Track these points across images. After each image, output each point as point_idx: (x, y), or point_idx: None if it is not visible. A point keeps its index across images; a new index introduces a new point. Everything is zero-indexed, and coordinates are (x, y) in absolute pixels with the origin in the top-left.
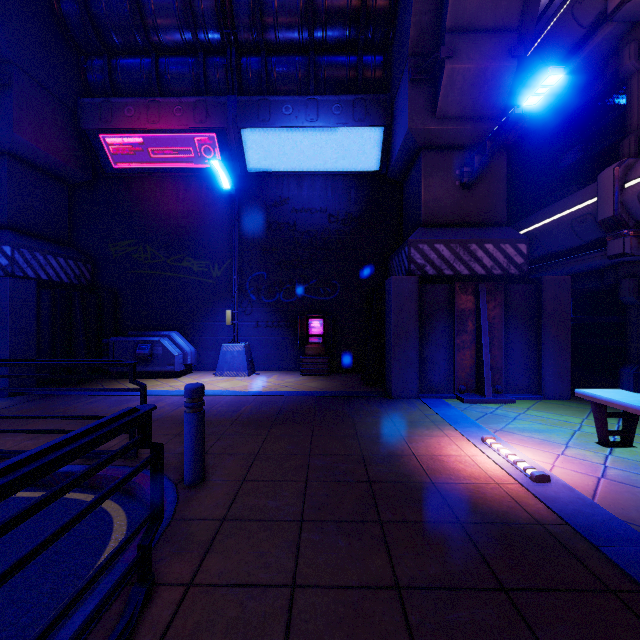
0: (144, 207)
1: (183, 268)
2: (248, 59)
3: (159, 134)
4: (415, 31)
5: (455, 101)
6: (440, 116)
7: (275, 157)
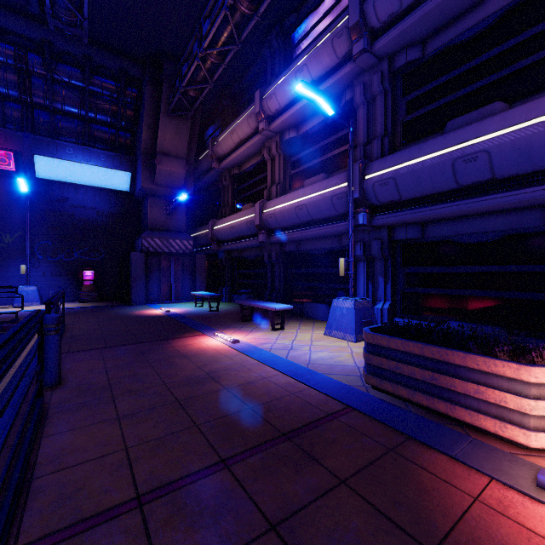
0: None
1: None
2: (40, 113)
3: None
4: (144, 145)
5: (162, 179)
6: (156, 183)
7: (59, 173)
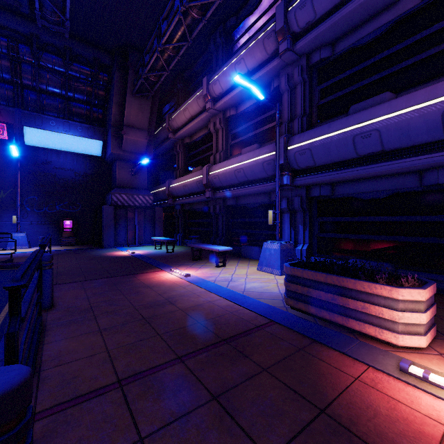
0: None
1: None
2: (28, 92)
3: None
4: (114, 119)
5: (128, 147)
6: (123, 150)
7: (44, 141)
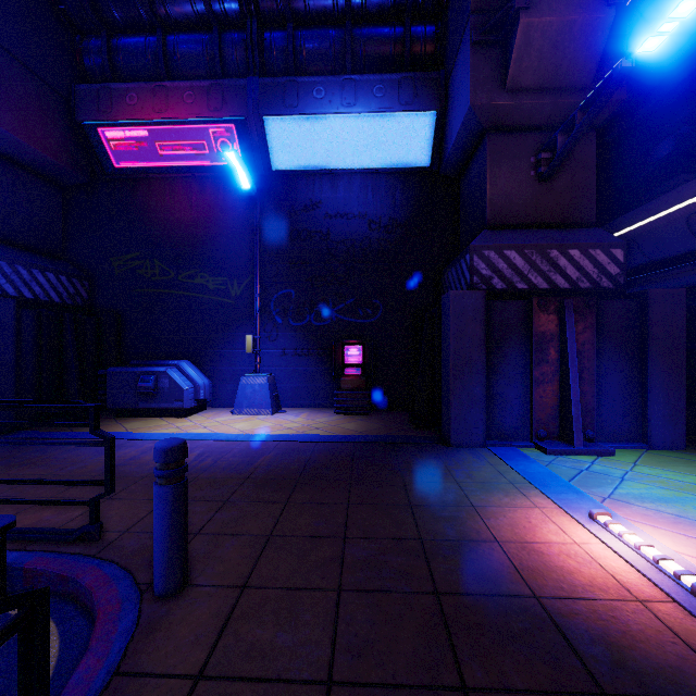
0: (151, 214)
1: (196, 286)
2: (272, 33)
3: (167, 126)
4: None
5: (531, 67)
6: (511, 88)
7: (305, 152)
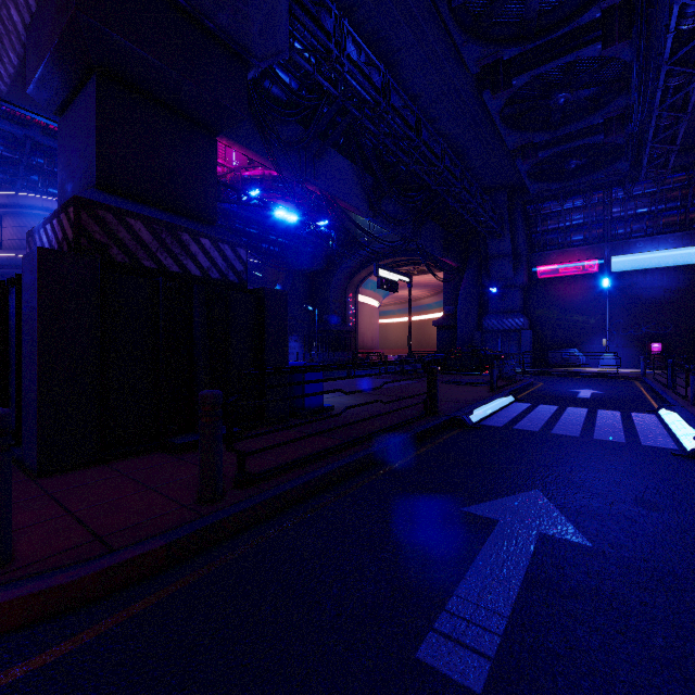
0: (552, 293)
1: (573, 320)
2: (615, 224)
3: (566, 263)
4: None
5: None
6: None
7: (629, 264)
